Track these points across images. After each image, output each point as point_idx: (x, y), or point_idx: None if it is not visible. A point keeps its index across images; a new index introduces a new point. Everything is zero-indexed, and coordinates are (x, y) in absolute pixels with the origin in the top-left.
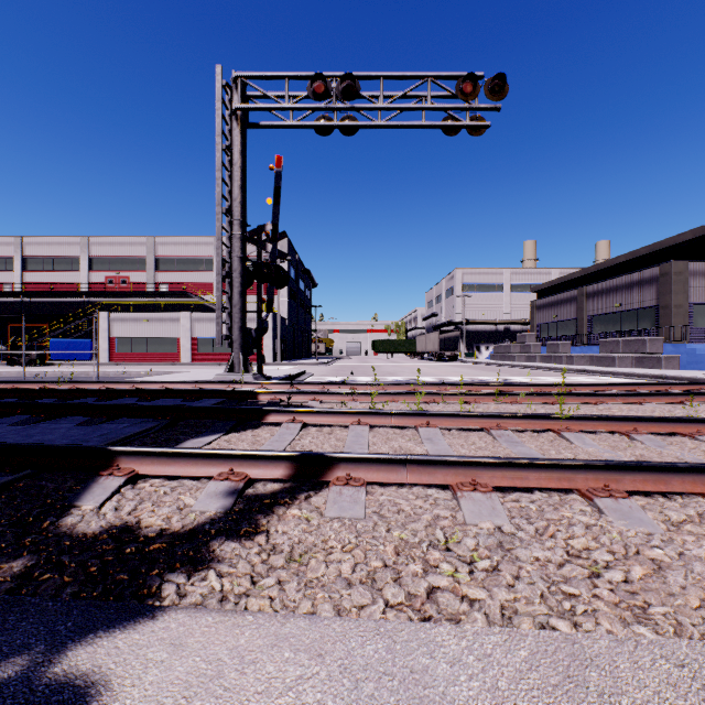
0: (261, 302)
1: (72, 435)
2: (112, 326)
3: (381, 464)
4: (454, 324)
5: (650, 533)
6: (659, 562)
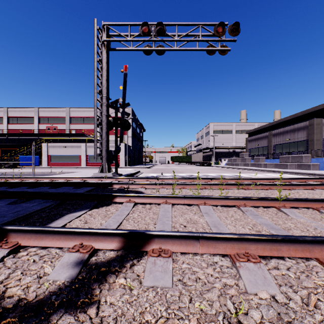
0: (117, 137)
1: None
2: (49, 149)
3: (182, 239)
4: (209, 148)
5: None
6: None
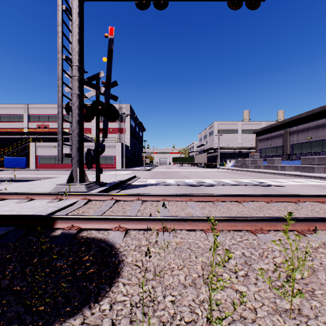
0: (98, 130)
1: None
2: (37, 150)
3: None
4: (213, 149)
5: None
6: None
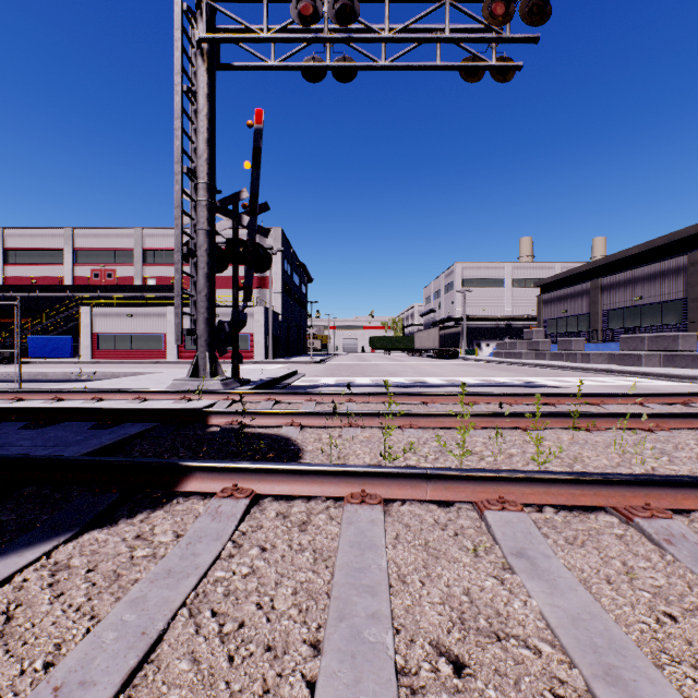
0: (237, 289)
1: None
2: (94, 322)
3: None
4: (454, 320)
5: None
6: None
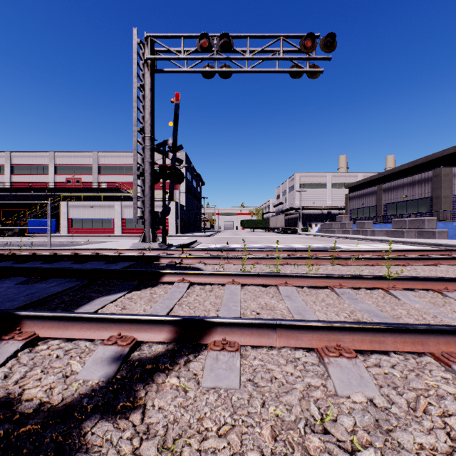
0: (165, 193)
1: (6, 294)
2: (69, 210)
3: (253, 328)
4: (294, 209)
5: None
6: None
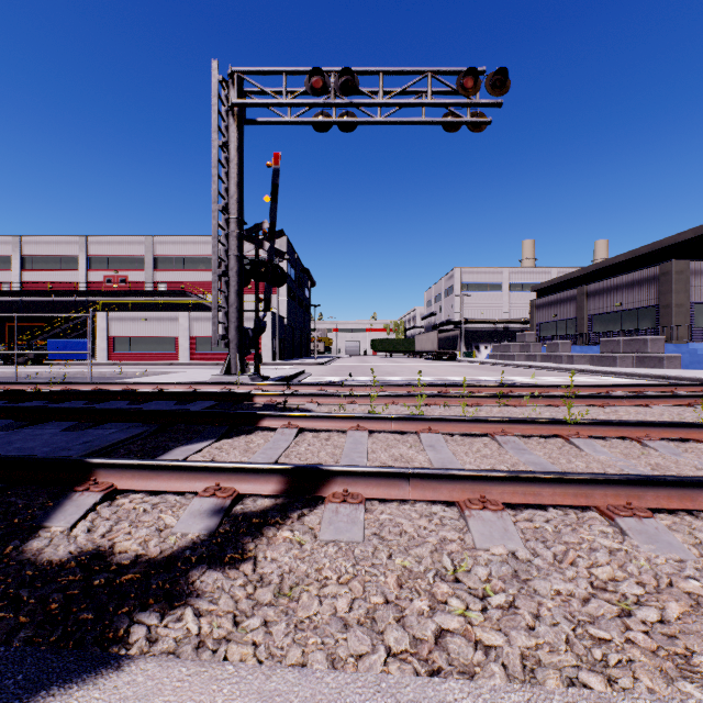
0: (258, 301)
1: (54, 442)
2: (110, 325)
3: (381, 478)
4: (453, 323)
5: (681, 560)
6: (696, 596)
